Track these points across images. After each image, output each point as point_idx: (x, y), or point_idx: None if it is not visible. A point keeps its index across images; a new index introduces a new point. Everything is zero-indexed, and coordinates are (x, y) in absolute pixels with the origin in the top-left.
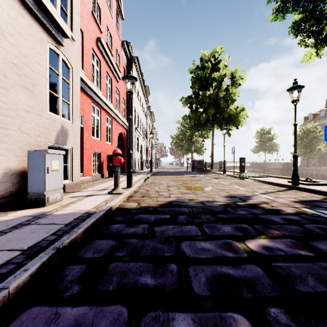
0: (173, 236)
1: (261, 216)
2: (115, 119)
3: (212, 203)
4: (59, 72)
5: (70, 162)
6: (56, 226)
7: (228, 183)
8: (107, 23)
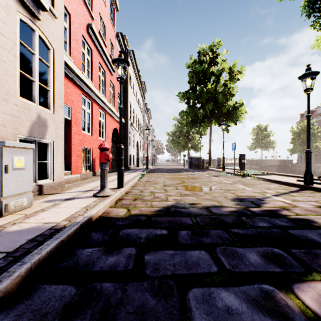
0: (174, 274)
1: (292, 232)
2: (109, 113)
3: (220, 208)
4: (35, 51)
5: (51, 158)
6: None
7: (230, 181)
8: (99, 11)
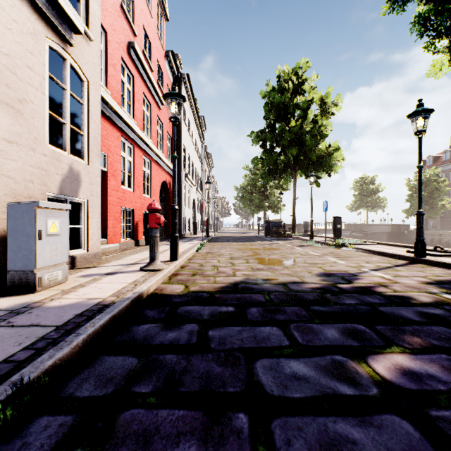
0: (241, 348)
1: (383, 309)
2: (155, 161)
3: (300, 285)
4: (66, 85)
5: (85, 222)
6: (40, 330)
7: (319, 253)
8: (143, 23)
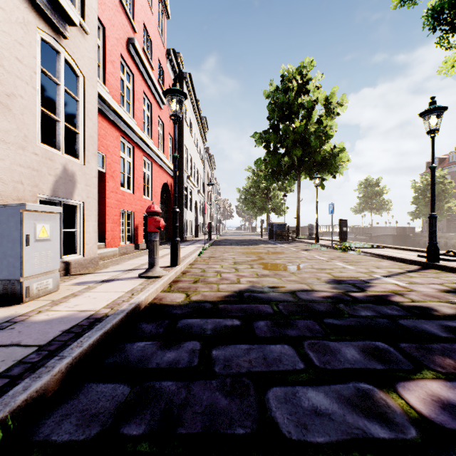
0: (250, 372)
1: (404, 323)
2: (156, 162)
3: (310, 293)
4: (60, 80)
5: (80, 225)
6: (20, 352)
7: (326, 257)
8: (144, 20)
